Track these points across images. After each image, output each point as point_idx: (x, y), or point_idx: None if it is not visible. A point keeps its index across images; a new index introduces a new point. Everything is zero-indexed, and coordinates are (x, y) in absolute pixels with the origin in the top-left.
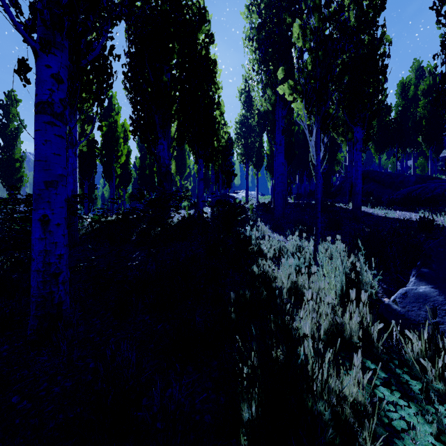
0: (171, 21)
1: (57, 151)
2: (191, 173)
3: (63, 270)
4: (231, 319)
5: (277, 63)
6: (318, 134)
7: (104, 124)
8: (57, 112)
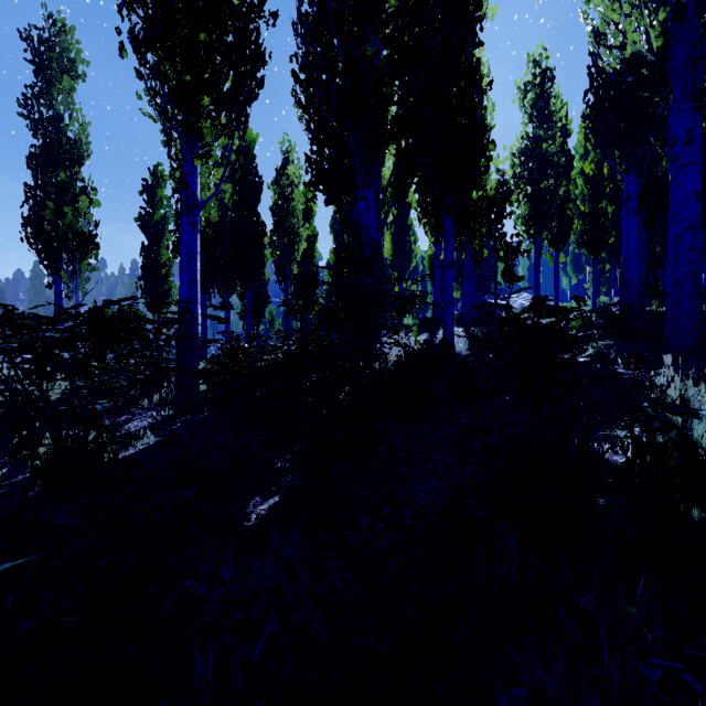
0: None
1: None
2: (418, 269)
3: None
4: None
5: None
6: None
7: (272, 190)
8: None
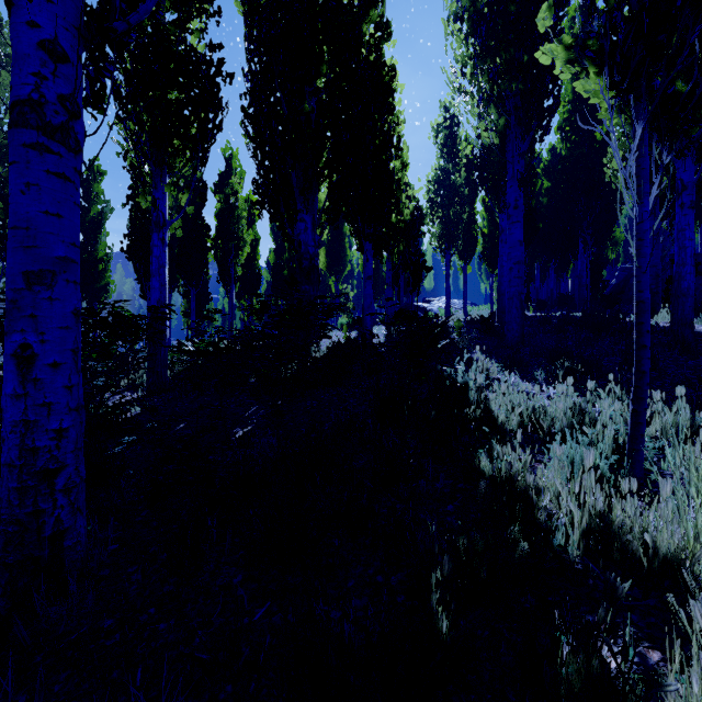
0: (317, 11)
1: (53, 208)
2: (354, 272)
3: (68, 463)
4: (439, 634)
5: (512, 50)
6: (645, 146)
7: (218, 198)
8: (52, 123)
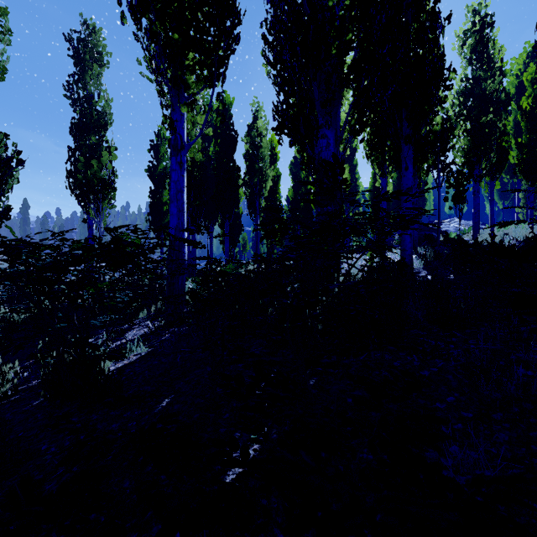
0: None
1: None
2: (360, 201)
3: None
4: None
5: None
6: None
7: (245, 140)
8: None
